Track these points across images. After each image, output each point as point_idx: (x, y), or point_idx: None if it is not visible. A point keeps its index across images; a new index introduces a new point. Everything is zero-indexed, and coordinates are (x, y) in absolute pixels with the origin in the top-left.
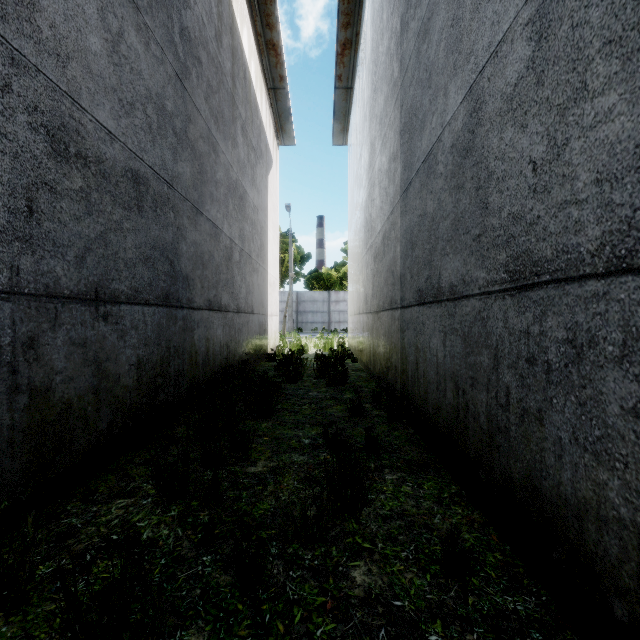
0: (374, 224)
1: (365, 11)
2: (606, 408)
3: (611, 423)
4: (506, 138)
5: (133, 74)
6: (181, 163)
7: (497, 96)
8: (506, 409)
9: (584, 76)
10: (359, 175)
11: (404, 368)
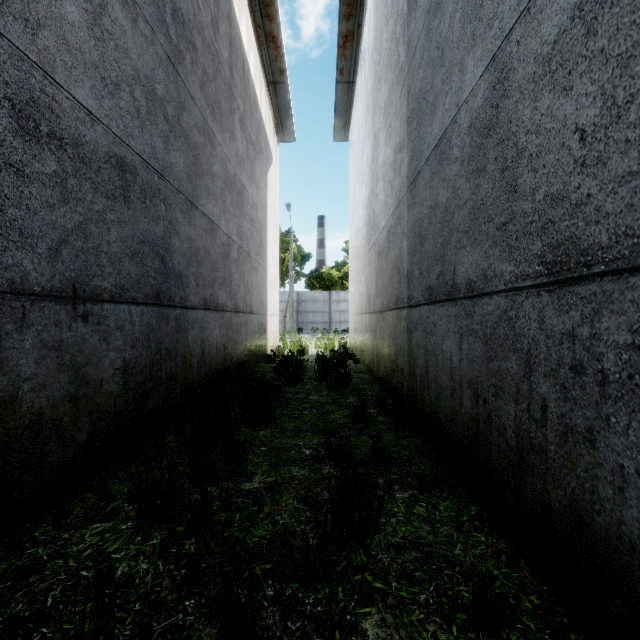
0: (378, 220)
1: (368, 0)
2: None
3: None
4: (542, 107)
5: (118, 52)
6: (173, 153)
7: (529, 60)
8: (542, 425)
9: None
10: (361, 171)
11: (412, 371)
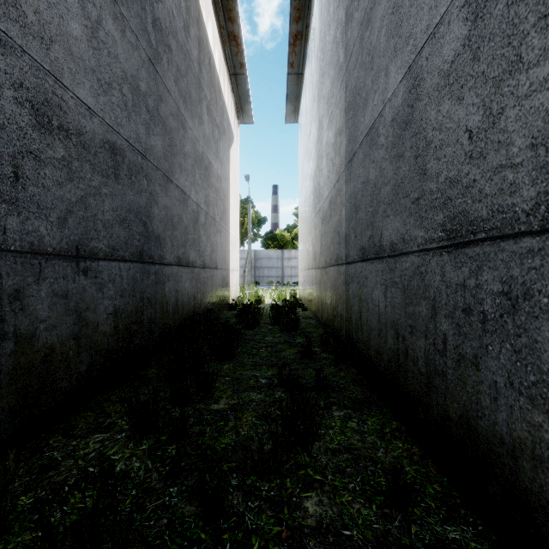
0: (322, 191)
1: (314, 6)
2: (541, 355)
3: (546, 370)
4: (443, 110)
5: (110, 57)
6: (153, 137)
7: (435, 73)
8: (443, 354)
9: (519, 49)
10: (309, 149)
11: (349, 316)
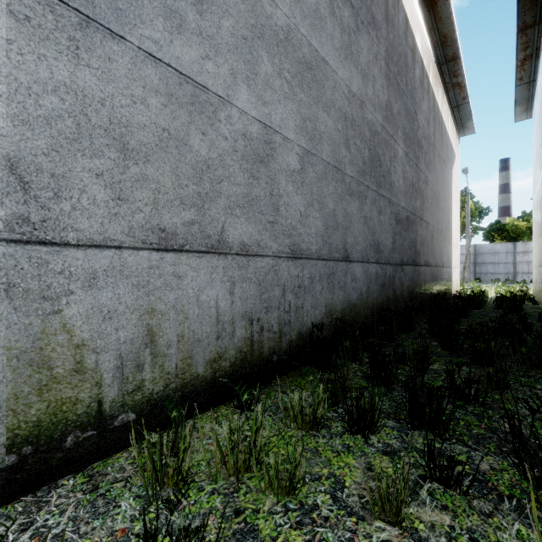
0: None
1: None
2: None
3: None
4: None
5: (407, 181)
6: (417, 202)
7: None
8: None
9: None
10: (539, 157)
11: None
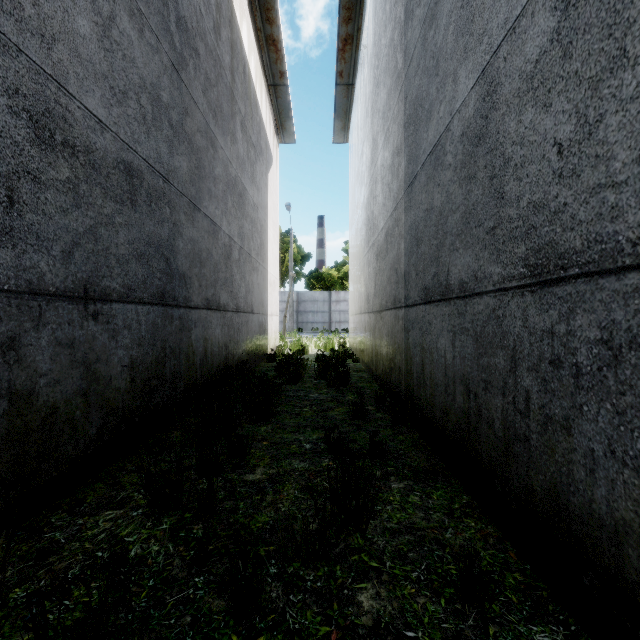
0: (376, 221)
1: (367, 5)
2: None
3: None
4: (525, 120)
5: (126, 61)
6: (177, 157)
7: (515, 76)
8: (525, 415)
9: (623, 42)
10: (360, 172)
11: (409, 369)
